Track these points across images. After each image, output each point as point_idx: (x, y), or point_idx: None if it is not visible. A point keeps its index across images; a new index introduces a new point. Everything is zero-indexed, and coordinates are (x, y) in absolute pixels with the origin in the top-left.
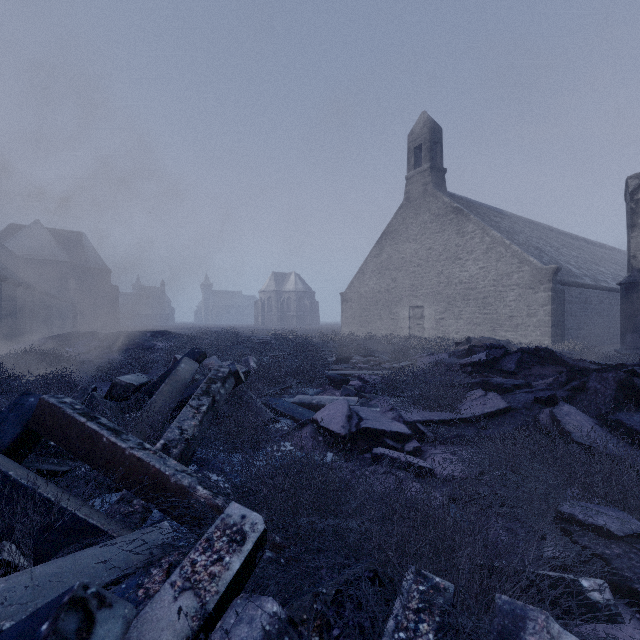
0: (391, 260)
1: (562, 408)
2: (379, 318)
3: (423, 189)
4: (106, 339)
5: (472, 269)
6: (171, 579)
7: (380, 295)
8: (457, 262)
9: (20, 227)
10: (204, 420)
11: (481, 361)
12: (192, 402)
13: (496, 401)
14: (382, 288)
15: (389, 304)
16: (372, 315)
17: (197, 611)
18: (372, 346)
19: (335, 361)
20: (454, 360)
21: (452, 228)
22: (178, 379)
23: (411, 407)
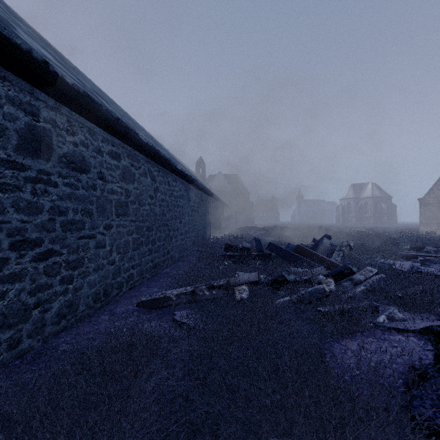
0: None
1: None
2: None
3: None
4: (262, 230)
5: None
6: (357, 273)
7: None
8: None
9: (213, 176)
10: (341, 259)
11: None
12: (336, 252)
13: None
14: None
15: None
16: None
17: (365, 277)
18: None
19: (409, 249)
20: None
21: None
22: (324, 245)
23: None
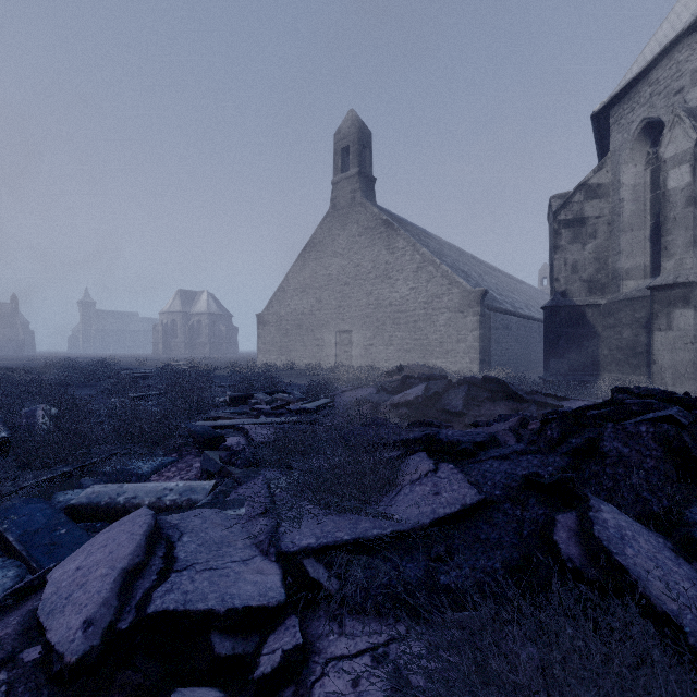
0: (316, 277)
1: (604, 518)
2: (302, 344)
3: (351, 197)
4: None
5: (402, 290)
6: None
7: (303, 317)
8: (387, 281)
9: None
10: None
11: (419, 399)
12: None
13: (457, 486)
14: (306, 309)
15: (314, 328)
16: (294, 341)
17: None
18: (291, 378)
19: (228, 402)
20: (383, 397)
21: (382, 243)
22: None
23: (306, 500)
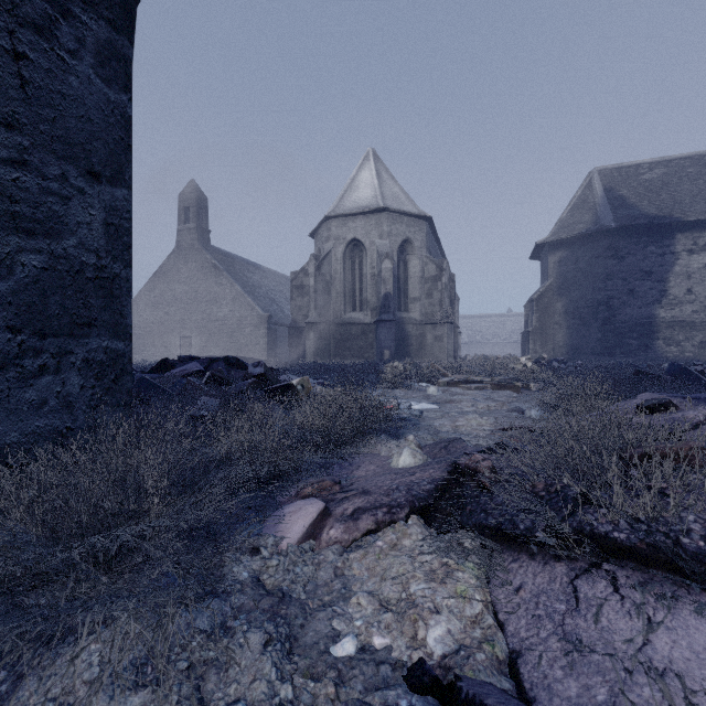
0: (164, 296)
1: None
2: (153, 346)
3: (191, 243)
4: None
5: (225, 311)
6: None
7: (154, 326)
8: (216, 305)
9: None
10: None
11: None
12: None
13: None
14: (156, 320)
15: (163, 334)
16: (146, 343)
17: None
18: None
19: None
20: None
21: (212, 279)
22: None
23: None
